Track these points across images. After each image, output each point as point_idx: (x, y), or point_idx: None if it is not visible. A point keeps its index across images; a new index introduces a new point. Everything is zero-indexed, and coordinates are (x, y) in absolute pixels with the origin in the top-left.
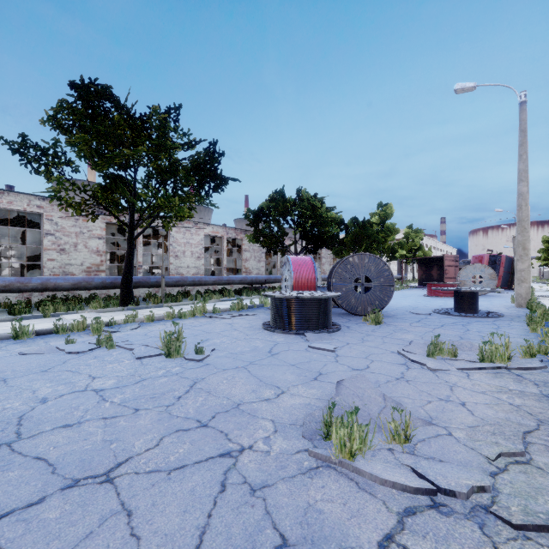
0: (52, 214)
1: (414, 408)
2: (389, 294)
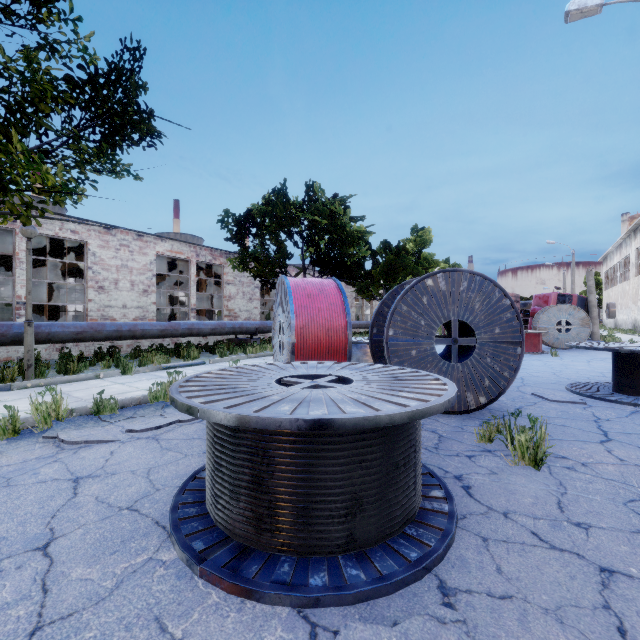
0: None
1: None
2: (512, 363)
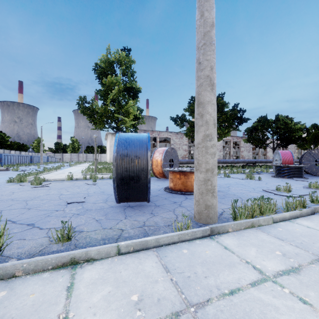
0: (173, 137)
1: None
2: None
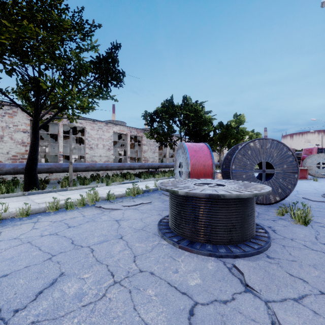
0: None
1: None
2: (292, 181)
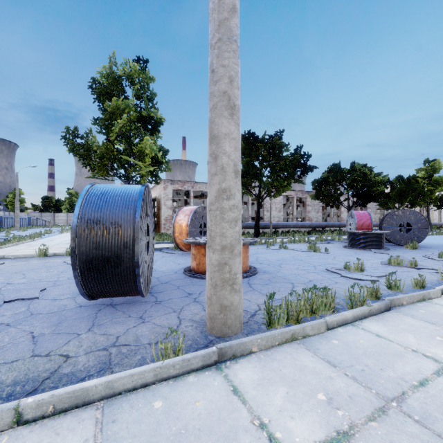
0: None
1: (422, 264)
2: (424, 234)
